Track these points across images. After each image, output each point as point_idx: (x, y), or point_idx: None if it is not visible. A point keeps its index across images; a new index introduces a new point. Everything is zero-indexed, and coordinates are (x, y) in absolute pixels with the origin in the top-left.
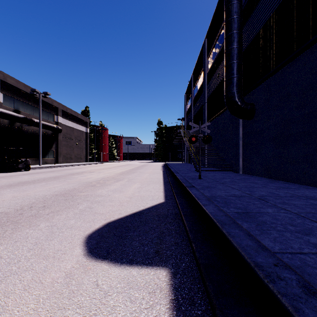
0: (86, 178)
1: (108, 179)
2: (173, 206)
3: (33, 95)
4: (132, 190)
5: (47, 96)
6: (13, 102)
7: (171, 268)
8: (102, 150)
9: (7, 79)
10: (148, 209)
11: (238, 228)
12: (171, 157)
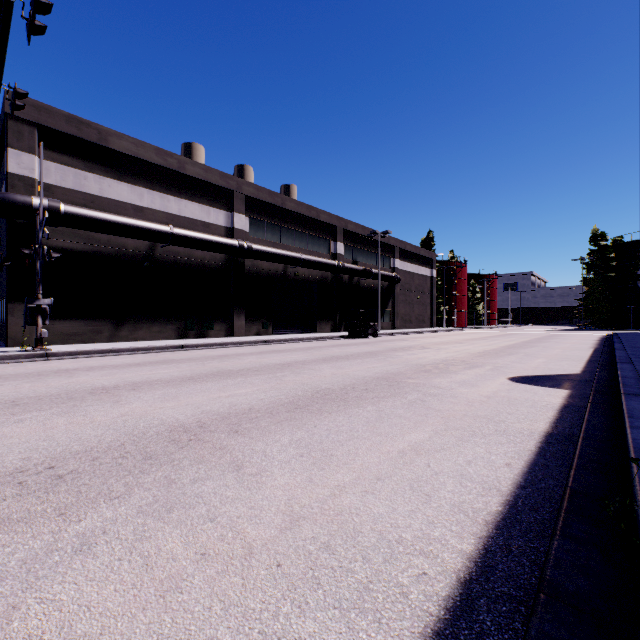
0: (461, 349)
1: (493, 351)
2: (589, 376)
3: (369, 238)
4: (535, 363)
5: (386, 235)
6: (351, 252)
7: (571, 390)
8: (456, 306)
9: (348, 226)
10: (557, 375)
11: (636, 379)
12: (634, 318)
